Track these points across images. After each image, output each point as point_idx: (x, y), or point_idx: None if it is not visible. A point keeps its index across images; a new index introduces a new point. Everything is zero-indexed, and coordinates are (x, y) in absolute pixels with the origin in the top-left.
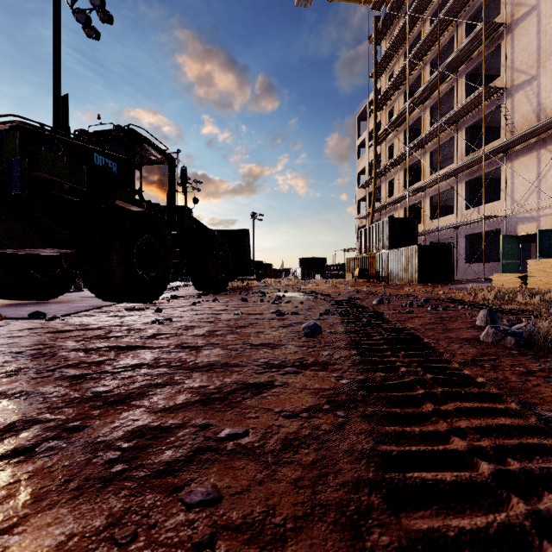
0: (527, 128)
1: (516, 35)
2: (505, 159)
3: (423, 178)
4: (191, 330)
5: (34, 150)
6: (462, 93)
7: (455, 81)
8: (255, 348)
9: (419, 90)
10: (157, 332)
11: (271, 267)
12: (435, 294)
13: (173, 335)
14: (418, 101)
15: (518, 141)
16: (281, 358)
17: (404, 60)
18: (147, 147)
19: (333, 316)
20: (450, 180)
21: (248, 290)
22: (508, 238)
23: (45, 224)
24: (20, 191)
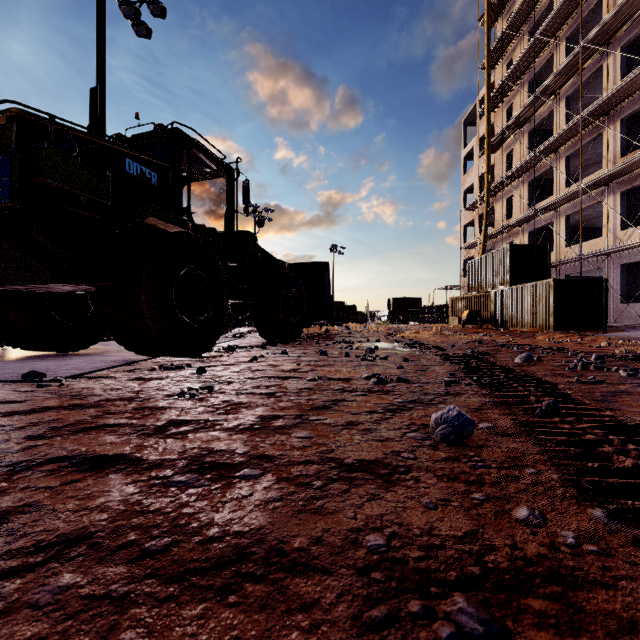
0: None
1: None
2: None
3: (556, 191)
4: (234, 415)
5: (35, 147)
6: (616, 73)
7: (605, 58)
8: (349, 481)
9: (551, 76)
10: (176, 417)
11: (354, 310)
12: (597, 347)
13: (199, 428)
14: (549, 91)
15: None
16: (418, 531)
17: (528, 41)
18: (198, 155)
19: (469, 388)
20: (597, 192)
21: (328, 338)
22: None
23: (48, 249)
24: (9, 202)
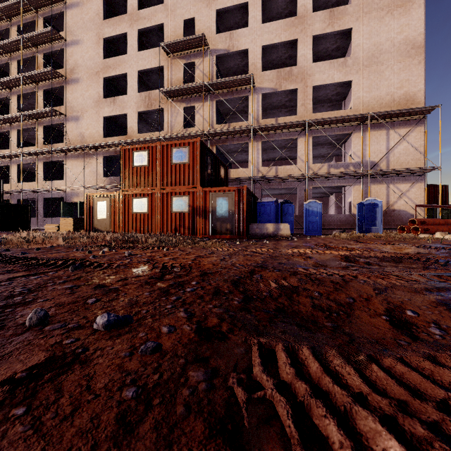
0: (73, 146)
1: (71, 88)
2: (66, 157)
3: (11, 148)
4: None
5: None
6: (42, 101)
7: (37, 89)
8: None
9: (6, 78)
10: None
11: None
12: None
13: None
14: (6, 85)
15: (71, 150)
16: None
17: None
18: None
19: None
20: (33, 157)
21: None
22: (66, 204)
23: None
24: None
